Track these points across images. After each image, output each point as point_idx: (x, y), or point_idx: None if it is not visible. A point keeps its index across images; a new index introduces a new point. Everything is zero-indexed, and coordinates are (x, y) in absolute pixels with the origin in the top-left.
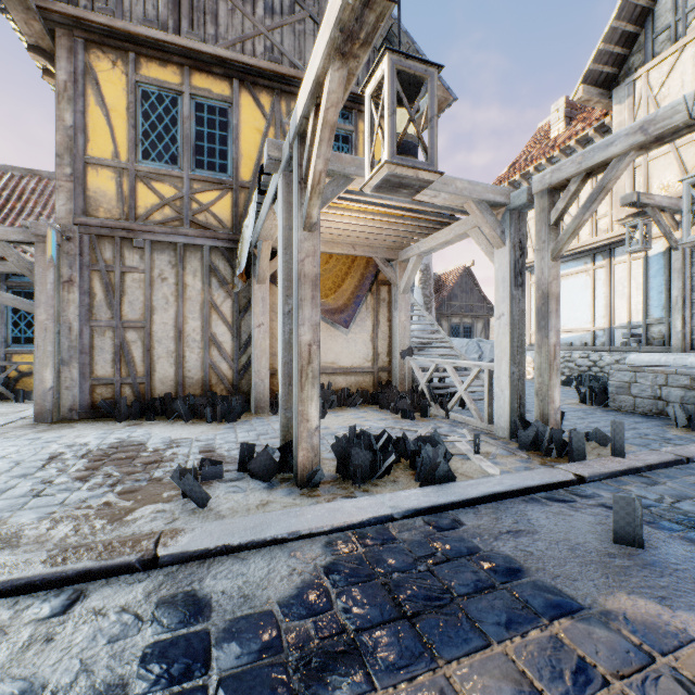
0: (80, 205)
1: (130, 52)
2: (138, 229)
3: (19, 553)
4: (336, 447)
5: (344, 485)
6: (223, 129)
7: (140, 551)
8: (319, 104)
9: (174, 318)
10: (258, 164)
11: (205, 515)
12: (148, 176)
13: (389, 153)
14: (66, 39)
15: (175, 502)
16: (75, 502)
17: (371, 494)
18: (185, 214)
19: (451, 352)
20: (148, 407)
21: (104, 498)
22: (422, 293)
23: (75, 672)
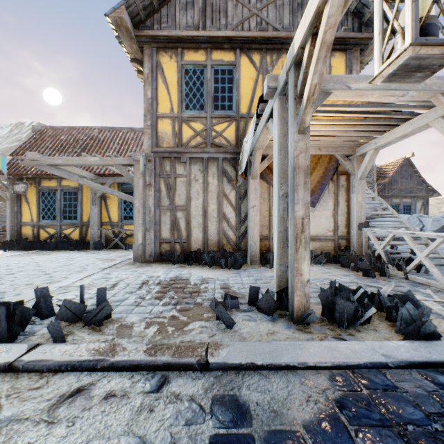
0: (154, 141)
1: (179, 48)
2: (183, 151)
3: (131, 341)
4: (322, 296)
5: (331, 327)
6: (230, 83)
7: (197, 355)
8: (315, 33)
9: (202, 203)
10: (252, 101)
11: (232, 334)
12: (188, 119)
13: (412, 36)
14: (148, 50)
15: (211, 321)
16: (156, 312)
17: (357, 339)
18: (208, 139)
19: (400, 225)
20: (188, 257)
21: (171, 313)
22: (366, 181)
23: (168, 443)
